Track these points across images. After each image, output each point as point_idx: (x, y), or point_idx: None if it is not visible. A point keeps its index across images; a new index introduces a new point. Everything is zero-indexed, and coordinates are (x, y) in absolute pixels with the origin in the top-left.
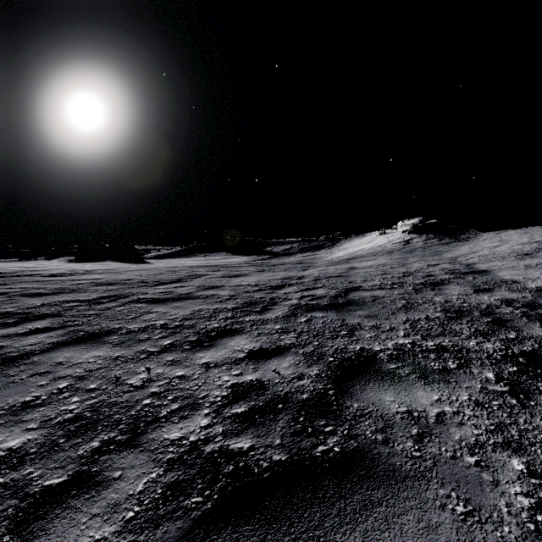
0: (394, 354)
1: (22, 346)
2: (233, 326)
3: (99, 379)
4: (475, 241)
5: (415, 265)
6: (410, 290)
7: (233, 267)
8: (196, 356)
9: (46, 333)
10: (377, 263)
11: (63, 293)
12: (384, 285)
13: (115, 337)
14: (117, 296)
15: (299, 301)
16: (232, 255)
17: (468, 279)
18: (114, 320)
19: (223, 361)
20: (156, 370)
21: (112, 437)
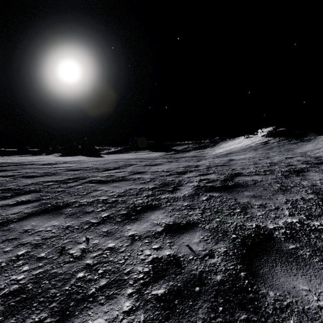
0: (288, 233)
1: (7, 215)
2: (153, 202)
3: (49, 248)
4: (316, 141)
5: (276, 158)
6: (280, 176)
7: (152, 159)
8: (124, 229)
9: (26, 204)
10: (248, 156)
11: (46, 176)
12: (258, 172)
13: (70, 209)
14: (78, 178)
15: (199, 183)
16: (151, 152)
17: (322, 167)
18: (72, 195)
19: (145, 234)
20: (93, 240)
21: (42, 319)
